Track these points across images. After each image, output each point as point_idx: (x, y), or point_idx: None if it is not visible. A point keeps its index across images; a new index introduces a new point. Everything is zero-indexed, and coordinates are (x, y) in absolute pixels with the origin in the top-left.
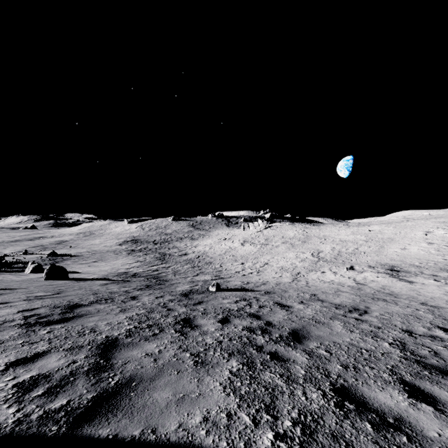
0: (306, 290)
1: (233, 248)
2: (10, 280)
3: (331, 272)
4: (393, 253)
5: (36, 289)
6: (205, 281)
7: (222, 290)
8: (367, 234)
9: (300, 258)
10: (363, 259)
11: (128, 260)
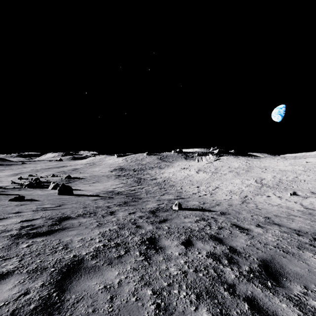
0: (258, 212)
1: (190, 175)
2: (37, 194)
3: (276, 196)
4: None
5: (47, 201)
6: (169, 200)
7: (183, 209)
8: (304, 165)
9: (245, 184)
10: (304, 186)
11: (115, 182)
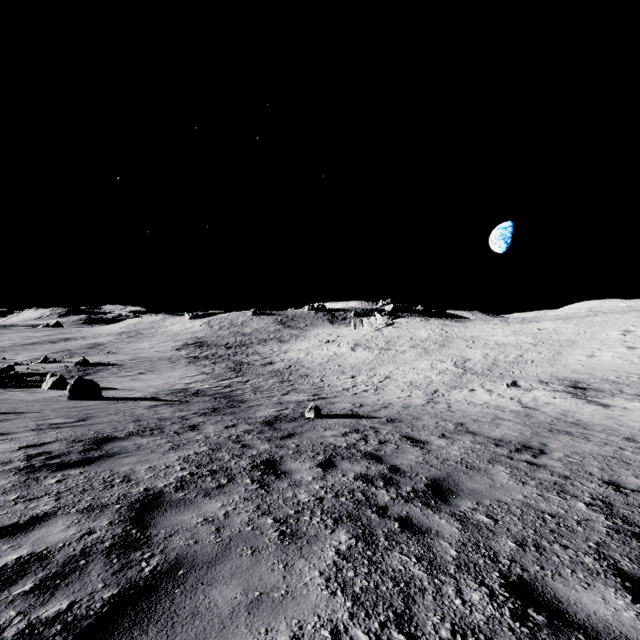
0: (448, 416)
1: (339, 355)
2: (19, 399)
3: (484, 390)
4: (575, 362)
5: (52, 413)
6: (299, 402)
7: (324, 416)
8: (535, 335)
9: (437, 369)
10: (531, 371)
11: (189, 371)
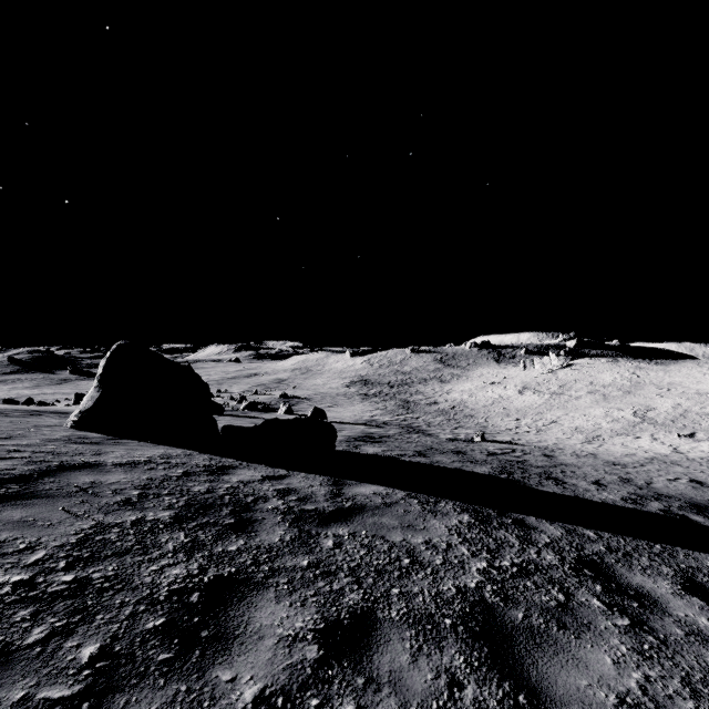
0: (588, 450)
1: (505, 398)
2: None
3: (649, 438)
4: None
5: None
6: (467, 434)
7: (488, 441)
8: None
9: (611, 417)
10: None
11: (366, 406)
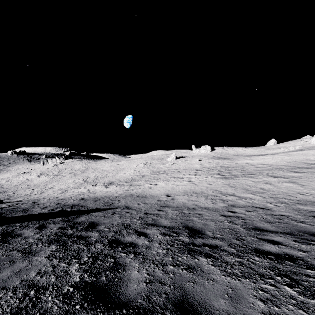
0: (57, 196)
1: (29, 180)
2: None
3: (84, 188)
4: (119, 175)
5: None
6: None
7: (5, 203)
8: (116, 167)
9: (75, 182)
10: (105, 179)
11: None
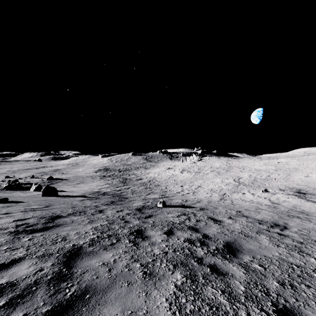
0: (232, 207)
1: (175, 175)
2: (19, 196)
3: (250, 193)
4: (298, 179)
5: (33, 203)
6: (154, 198)
7: (167, 206)
8: (276, 165)
9: (225, 183)
10: (274, 184)
11: (100, 182)
